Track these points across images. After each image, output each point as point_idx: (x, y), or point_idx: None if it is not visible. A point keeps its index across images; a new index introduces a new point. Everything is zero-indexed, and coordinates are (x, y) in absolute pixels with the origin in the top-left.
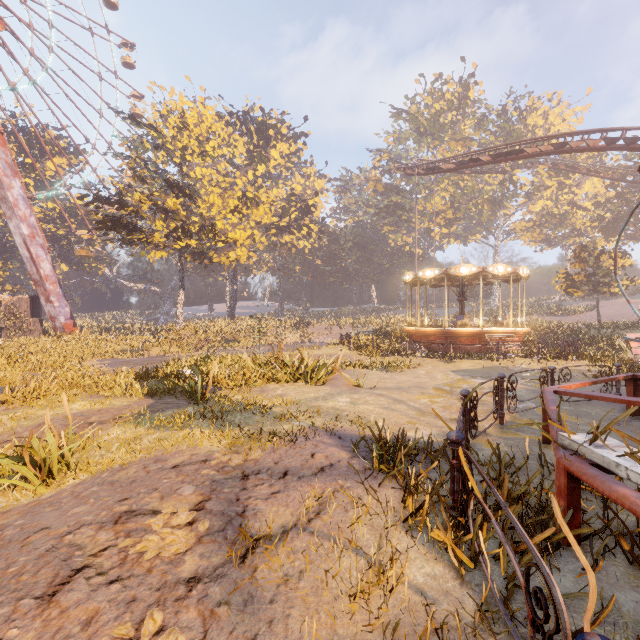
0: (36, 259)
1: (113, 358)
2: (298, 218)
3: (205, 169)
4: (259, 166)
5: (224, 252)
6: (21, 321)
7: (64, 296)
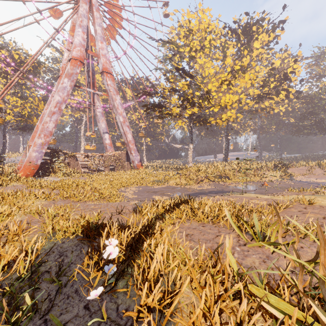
0: (125, 133)
1: (146, 186)
2: (276, 86)
3: (204, 59)
4: (244, 59)
5: (218, 116)
6: (122, 163)
7: (137, 150)
